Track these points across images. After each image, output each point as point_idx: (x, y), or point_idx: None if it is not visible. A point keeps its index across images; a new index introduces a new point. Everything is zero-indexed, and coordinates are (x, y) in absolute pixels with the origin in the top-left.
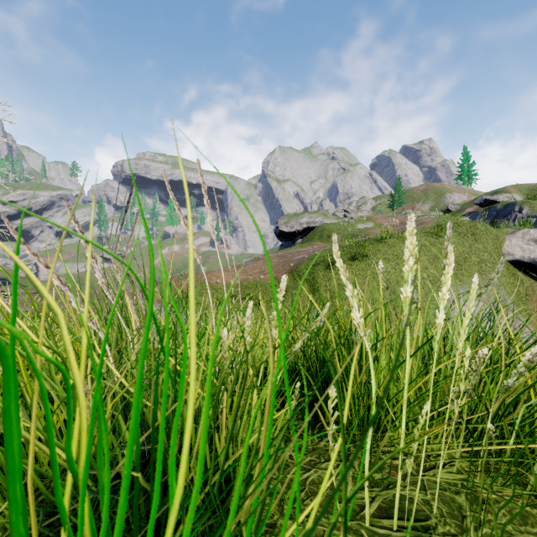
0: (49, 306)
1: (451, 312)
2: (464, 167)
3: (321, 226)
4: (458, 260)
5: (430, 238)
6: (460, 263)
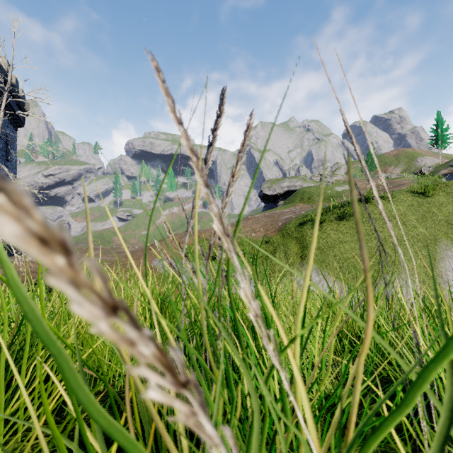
0: (93, 404)
1: (444, 270)
2: (437, 132)
3: (302, 189)
4: (448, 219)
5: (417, 198)
6: (450, 222)
